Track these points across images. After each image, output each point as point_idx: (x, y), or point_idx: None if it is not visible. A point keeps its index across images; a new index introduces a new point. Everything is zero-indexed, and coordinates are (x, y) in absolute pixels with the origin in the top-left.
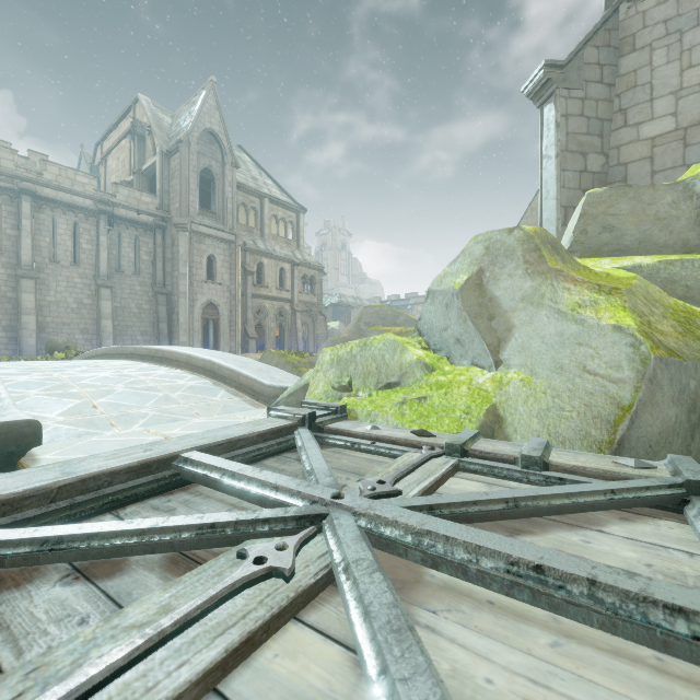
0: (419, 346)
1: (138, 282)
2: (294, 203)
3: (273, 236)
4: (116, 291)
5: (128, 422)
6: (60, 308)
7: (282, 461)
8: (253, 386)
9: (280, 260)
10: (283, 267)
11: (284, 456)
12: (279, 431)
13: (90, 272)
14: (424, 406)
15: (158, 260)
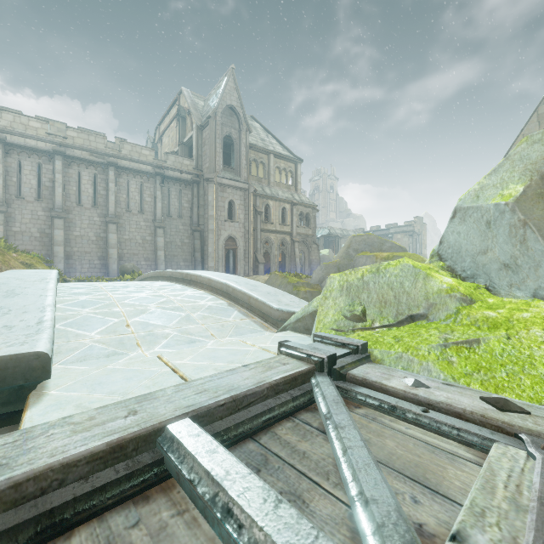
0: (443, 272)
1: (181, 223)
2: (293, 156)
3: (277, 183)
4: (167, 230)
5: (151, 342)
6: (132, 244)
7: (301, 430)
8: (262, 309)
9: (282, 202)
10: (285, 207)
11: (302, 420)
12: (293, 379)
13: (150, 217)
14: (479, 352)
15: (194, 207)
